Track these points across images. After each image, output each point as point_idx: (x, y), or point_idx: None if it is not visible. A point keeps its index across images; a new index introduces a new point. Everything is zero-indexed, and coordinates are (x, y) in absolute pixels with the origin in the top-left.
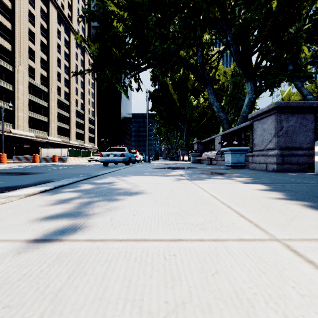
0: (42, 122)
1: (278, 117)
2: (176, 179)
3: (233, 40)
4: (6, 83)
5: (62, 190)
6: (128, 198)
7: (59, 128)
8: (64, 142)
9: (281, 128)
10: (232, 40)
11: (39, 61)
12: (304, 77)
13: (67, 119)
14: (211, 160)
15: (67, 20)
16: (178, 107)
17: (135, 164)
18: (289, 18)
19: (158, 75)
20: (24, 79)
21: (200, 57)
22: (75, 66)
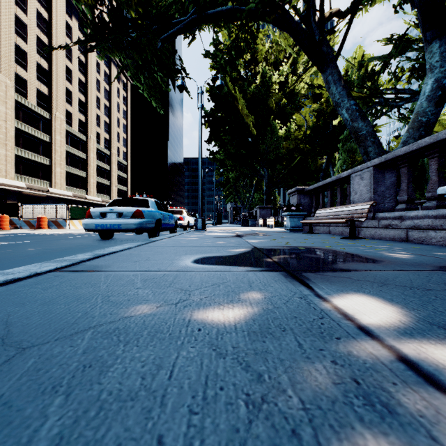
0: (41, 166)
1: None
2: None
3: None
4: None
5: None
6: None
7: (69, 175)
8: (77, 198)
9: None
10: None
11: (36, 69)
12: None
13: (82, 163)
14: (355, 226)
15: (83, 10)
16: (254, 136)
17: (165, 236)
18: None
19: None
20: (7, 96)
21: None
22: (95, 82)
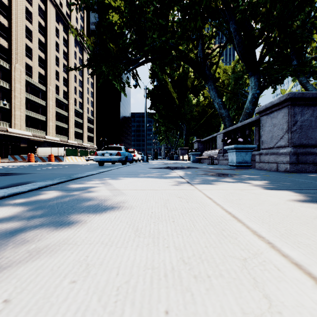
0: (40, 121)
1: (291, 109)
2: (174, 182)
3: (236, 31)
4: (3, 81)
5: (8, 202)
6: (93, 220)
7: (57, 127)
8: (62, 142)
9: (295, 123)
10: (235, 31)
11: (37, 59)
12: (309, 73)
13: (65, 119)
14: (213, 159)
15: (66, 18)
16: (177, 105)
17: (132, 164)
18: (298, 4)
19: (157, 73)
20: (21, 77)
21: (200, 51)
22: (73, 65)
